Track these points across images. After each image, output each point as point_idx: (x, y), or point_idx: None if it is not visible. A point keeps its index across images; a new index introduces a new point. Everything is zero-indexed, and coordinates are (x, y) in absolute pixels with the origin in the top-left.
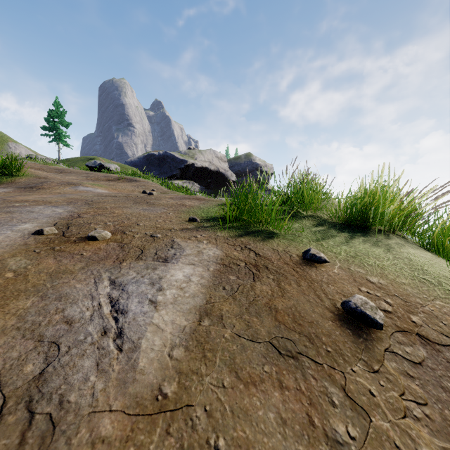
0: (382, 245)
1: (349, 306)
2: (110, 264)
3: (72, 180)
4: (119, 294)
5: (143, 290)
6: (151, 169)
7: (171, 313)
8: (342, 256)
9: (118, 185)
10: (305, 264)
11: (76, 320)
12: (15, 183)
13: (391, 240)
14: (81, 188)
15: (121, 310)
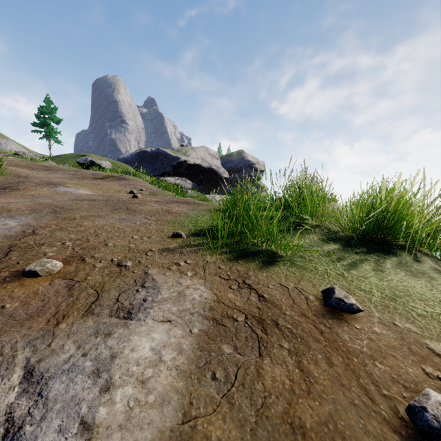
0: (418, 274)
1: (426, 423)
2: (39, 326)
3: (54, 179)
4: (30, 408)
5: (77, 392)
6: (144, 166)
7: None
8: (377, 298)
9: (104, 184)
10: (330, 316)
11: None
12: None
13: (424, 264)
14: (61, 189)
15: None
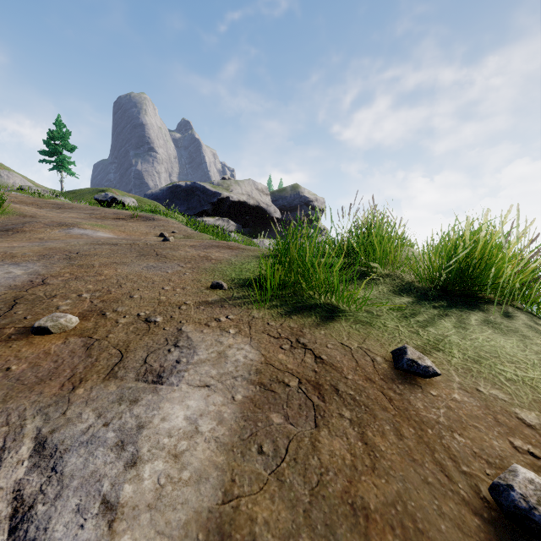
0: (509, 332)
1: (512, 504)
2: (52, 391)
3: (67, 219)
4: (42, 485)
5: (97, 467)
6: (176, 204)
7: None
8: (458, 360)
9: (128, 225)
10: (401, 381)
11: None
12: None
13: (516, 320)
14: (76, 231)
15: None
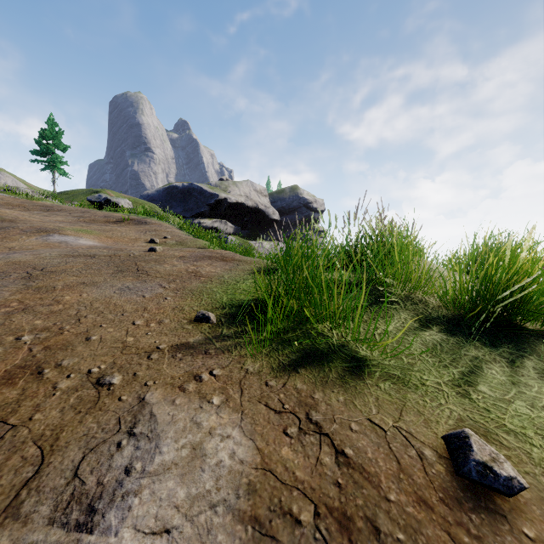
0: None
1: None
2: None
3: (49, 224)
4: None
5: None
6: (173, 205)
7: None
8: (542, 453)
9: (117, 230)
10: (472, 503)
11: None
12: None
13: None
14: (55, 238)
15: None
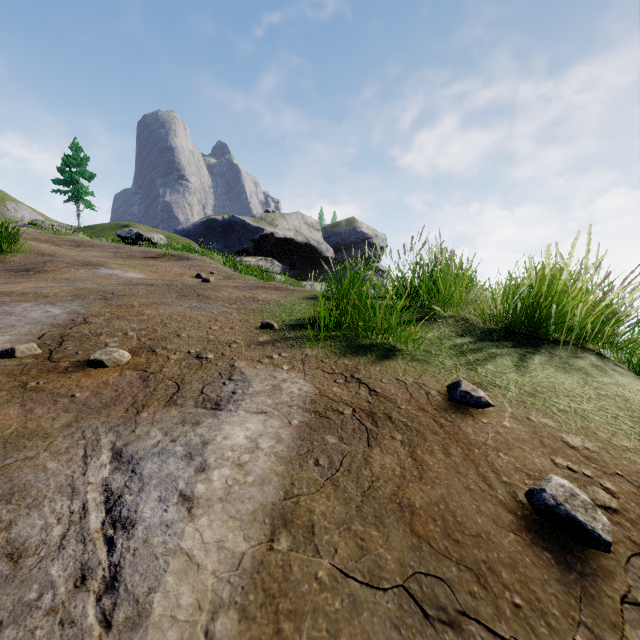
0: (572, 371)
1: (542, 502)
2: (118, 414)
3: (91, 258)
4: (126, 483)
5: (171, 471)
6: (212, 241)
7: (219, 522)
8: (513, 394)
9: (160, 265)
10: (454, 410)
11: (32, 548)
12: (4, 264)
13: (583, 361)
14: (103, 271)
15: (123, 519)
